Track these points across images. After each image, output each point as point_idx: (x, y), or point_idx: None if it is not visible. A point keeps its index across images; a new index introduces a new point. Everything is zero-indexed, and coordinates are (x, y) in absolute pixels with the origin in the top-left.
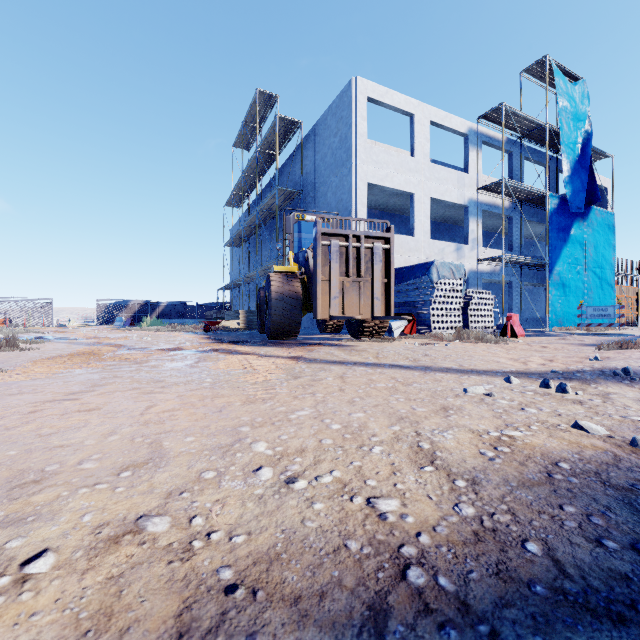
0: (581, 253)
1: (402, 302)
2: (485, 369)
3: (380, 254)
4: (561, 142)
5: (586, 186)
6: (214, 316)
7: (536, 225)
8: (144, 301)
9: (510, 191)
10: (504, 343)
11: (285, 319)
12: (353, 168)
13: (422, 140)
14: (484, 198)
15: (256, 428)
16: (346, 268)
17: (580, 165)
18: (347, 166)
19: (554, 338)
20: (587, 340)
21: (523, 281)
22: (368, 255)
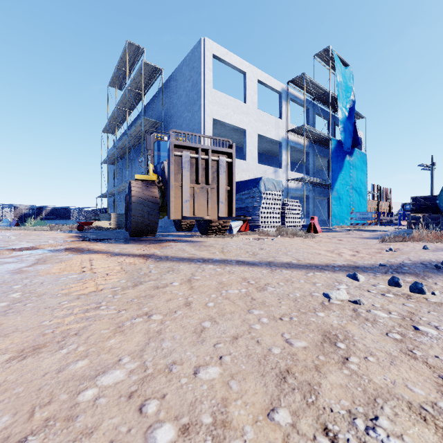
0: (349, 178)
1: (238, 207)
2: (320, 263)
3: (224, 166)
4: (338, 104)
5: (352, 135)
6: (93, 218)
7: (322, 159)
8: (30, 205)
9: (308, 134)
10: (312, 237)
11: (144, 219)
12: (202, 106)
13: (251, 92)
14: (292, 137)
15: None
16: (196, 176)
17: (349, 121)
18: (197, 104)
19: (342, 233)
20: (364, 234)
21: (315, 195)
22: (214, 167)
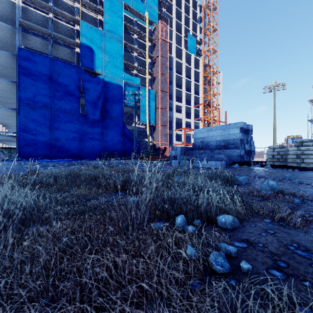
0: None
1: None
2: None
3: None
4: None
5: None
6: None
7: None
8: None
9: None
10: None
11: None
12: None
13: None
14: None
15: None
16: None
17: None
18: None
19: None
20: None
21: None
22: None
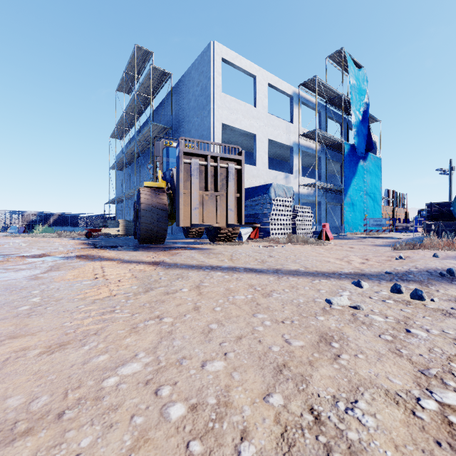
0: (363, 183)
1: (248, 214)
2: (327, 271)
3: (233, 173)
4: (351, 108)
5: (366, 139)
6: (100, 225)
7: (335, 164)
8: (38, 212)
9: (320, 138)
10: (323, 245)
11: (153, 227)
12: (211, 111)
13: (262, 96)
14: (303, 142)
15: (10, 443)
16: (205, 184)
17: (362, 124)
18: (207, 109)
19: (354, 240)
20: (377, 242)
21: (328, 201)
22: (223, 174)
